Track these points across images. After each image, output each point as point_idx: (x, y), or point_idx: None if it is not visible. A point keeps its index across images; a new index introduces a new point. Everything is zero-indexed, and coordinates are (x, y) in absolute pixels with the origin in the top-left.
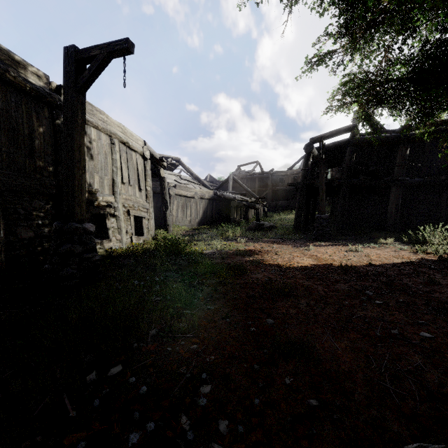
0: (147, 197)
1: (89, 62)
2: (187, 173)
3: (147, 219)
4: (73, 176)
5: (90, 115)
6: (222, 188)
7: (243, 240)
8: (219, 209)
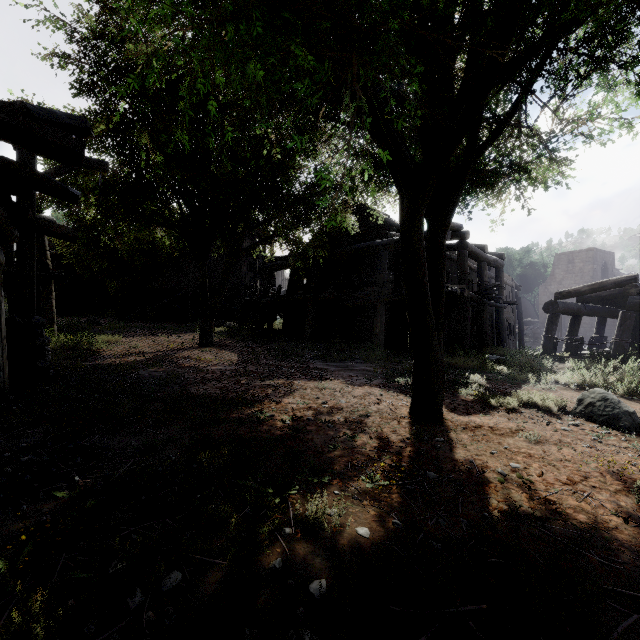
0: None
1: None
2: None
3: None
4: None
5: None
6: None
7: None
8: None
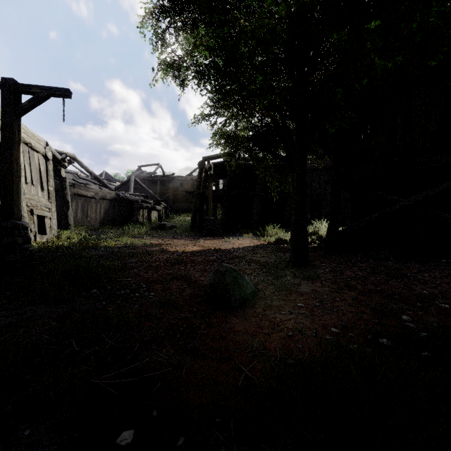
0: (49, 197)
1: (27, 94)
2: (77, 167)
3: (49, 218)
4: (12, 183)
5: None
6: (122, 188)
7: (148, 237)
8: (121, 210)
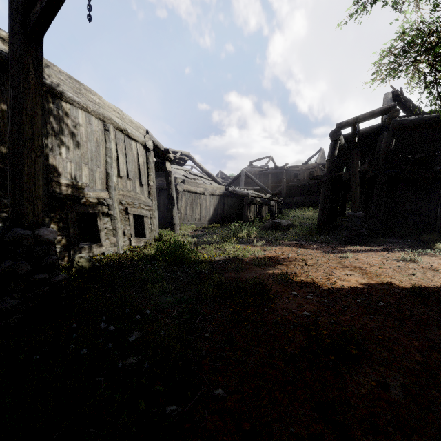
0: (150, 193)
1: None
2: (198, 169)
3: (149, 218)
4: (20, 159)
5: (77, 94)
6: (233, 184)
7: (260, 243)
8: (231, 206)
